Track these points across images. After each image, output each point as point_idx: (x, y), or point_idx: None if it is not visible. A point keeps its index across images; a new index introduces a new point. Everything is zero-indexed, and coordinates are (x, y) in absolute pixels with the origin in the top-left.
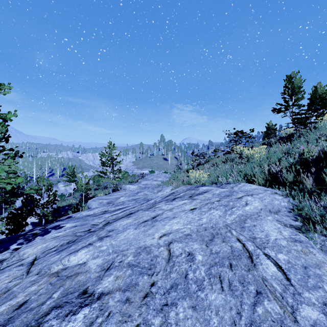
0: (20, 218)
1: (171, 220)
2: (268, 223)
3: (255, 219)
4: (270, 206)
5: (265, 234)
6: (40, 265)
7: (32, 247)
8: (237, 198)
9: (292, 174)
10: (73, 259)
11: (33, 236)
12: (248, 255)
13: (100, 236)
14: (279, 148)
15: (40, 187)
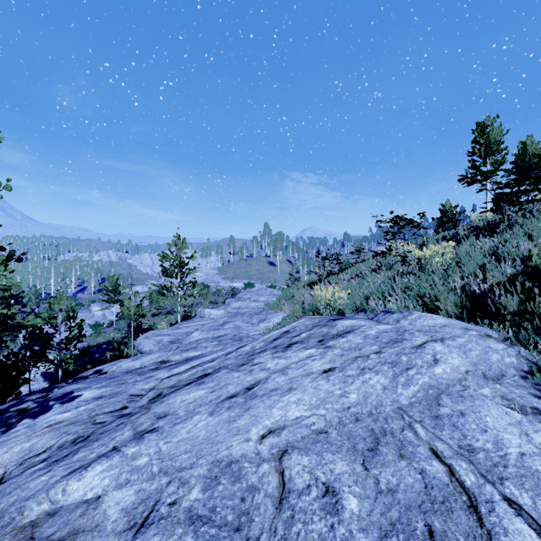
0: (14, 371)
1: (284, 397)
2: (490, 407)
3: (458, 396)
4: (483, 366)
5: (493, 440)
6: (4, 499)
7: (3, 447)
8: (414, 347)
9: (515, 298)
10: (74, 488)
11: (19, 416)
12: (466, 500)
13: (139, 428)
14: (477, 246)
15: (54, 314)
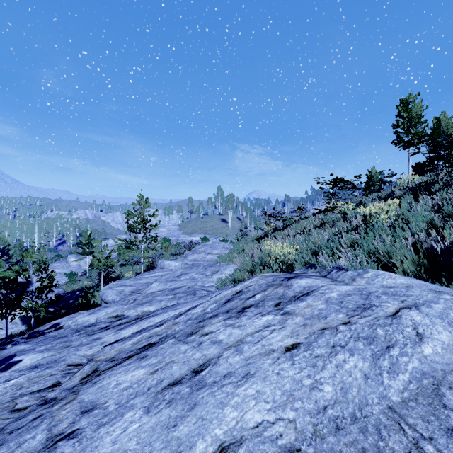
0: None
1: (240, 388)
2: None
3: None
4: None
5: None
6: None
7: None
8: (389, 316)
9: None
10: None
11: None
12: None
13: (55, 429)
14: (421, 204)
15: (26, 266)
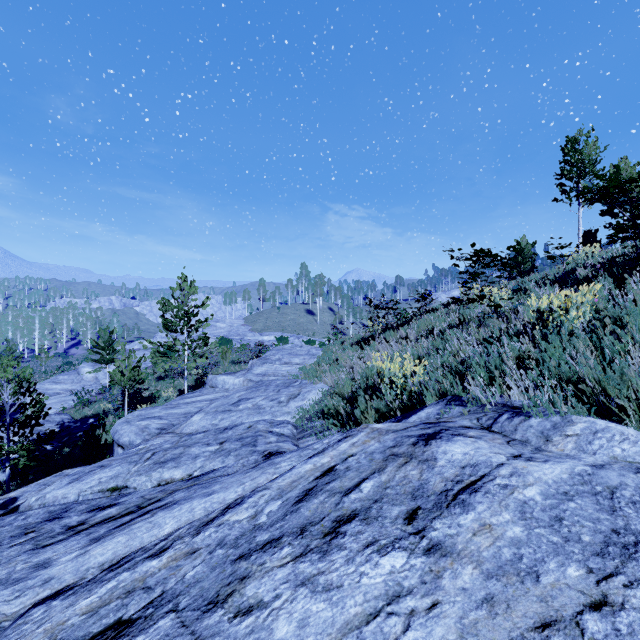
0: None
1: None
2: None
3: None
4: None
5: None
6: None
7: None
8: None
9: None
10: None
11: None
12: None
13: None
14: (638, 292)
15: None
